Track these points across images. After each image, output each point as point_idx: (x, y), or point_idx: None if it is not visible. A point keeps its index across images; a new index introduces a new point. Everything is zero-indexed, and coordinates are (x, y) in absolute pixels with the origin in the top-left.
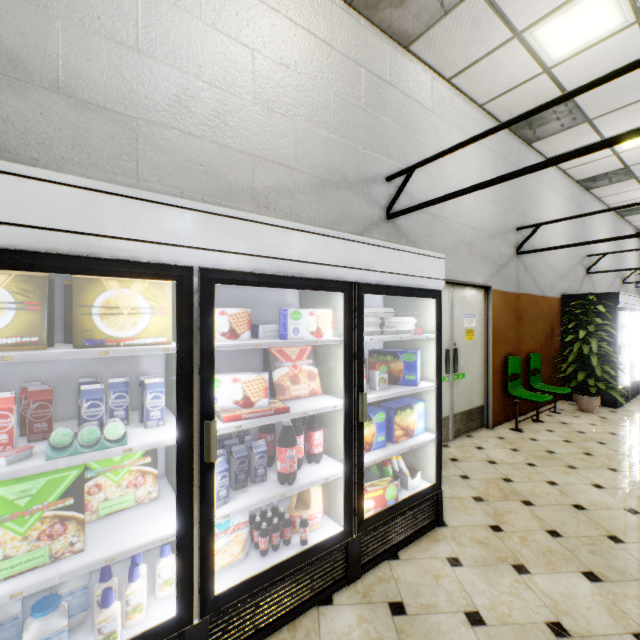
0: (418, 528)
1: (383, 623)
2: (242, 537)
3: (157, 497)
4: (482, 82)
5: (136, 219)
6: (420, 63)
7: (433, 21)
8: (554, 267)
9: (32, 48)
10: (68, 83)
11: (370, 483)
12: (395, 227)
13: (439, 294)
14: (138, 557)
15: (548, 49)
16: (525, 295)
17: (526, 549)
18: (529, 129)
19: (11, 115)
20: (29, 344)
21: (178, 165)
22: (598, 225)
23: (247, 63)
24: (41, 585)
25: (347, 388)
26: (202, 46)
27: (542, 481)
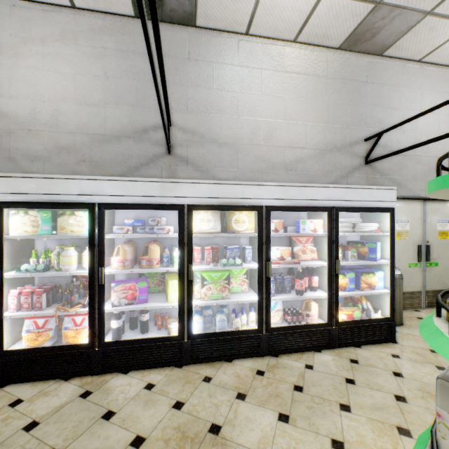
0: (376, 339)
1: (345, 363)
2: (280, 314)
3: (248, 291)
4: None
5: (246, 191)
6: (392, 59)
7: (397, 38)
8: None
9: (206, 130)
10: (216, 138)
11: (344, 308)
12: (371, 168)
13: (392, 210)
14: (243, 309)
15: None
16: None
17: None
18: None
19: (201, 155)
20: (217, 232)
21: (252, 159)
22: None
23: (281, 104)
24: (221, 303)
25: (329, 256)
26: (261, 105)
27: None
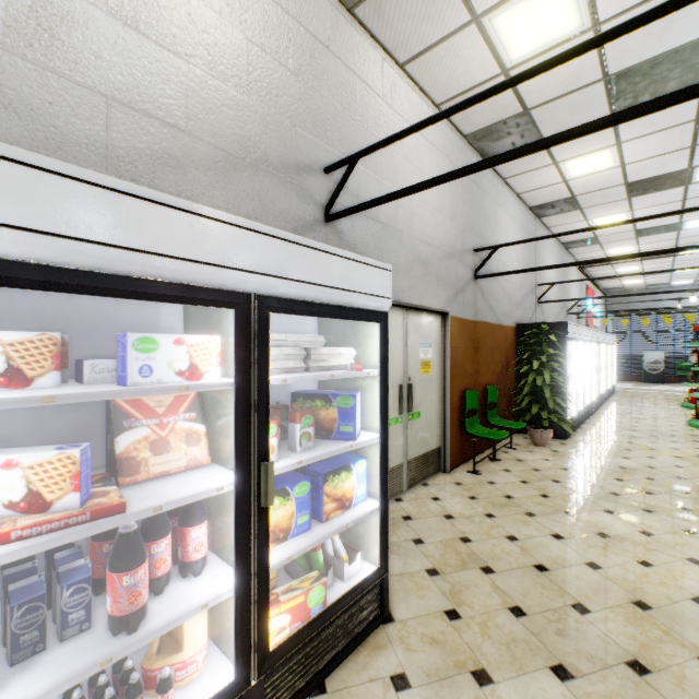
0: (356, 634)
1: None
2: None
3: None
4: (439, 75)
5: None
6: (368, 36)
7: None
8: (509, 294)
9: None
10: None
11: (286, 586)
12: (336, 233)
13: (384, 317)
14: None
15: (507, 45)
16: (482, 323)
17: (488, 642)
18: (487, 142)
19: None
20: None
21: None
22: (547, 255)
23: None
24: None
25: (240, 458)
26: None
27: (502, 537)
